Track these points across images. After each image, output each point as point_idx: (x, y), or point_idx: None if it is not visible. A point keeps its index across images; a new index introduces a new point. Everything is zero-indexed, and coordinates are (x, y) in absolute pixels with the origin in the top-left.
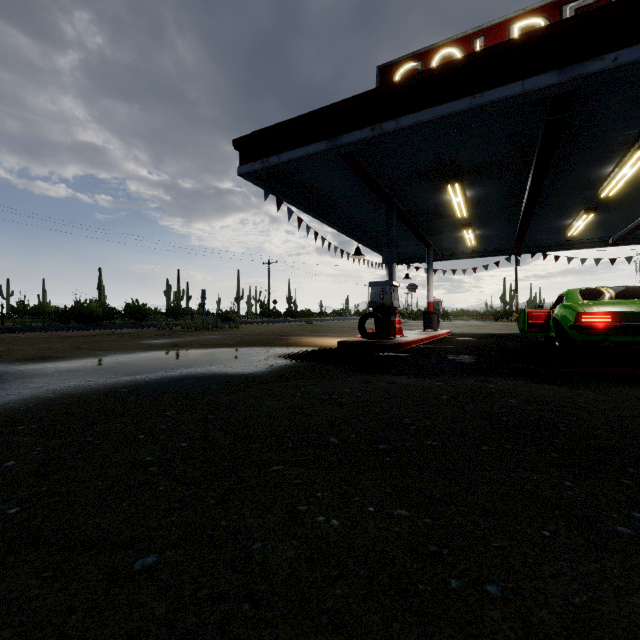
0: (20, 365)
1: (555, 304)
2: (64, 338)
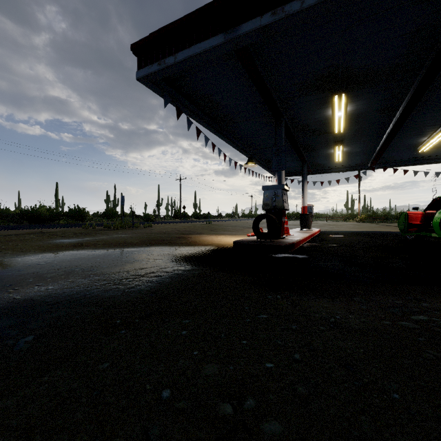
0: None
1: (429, 206)
2: None
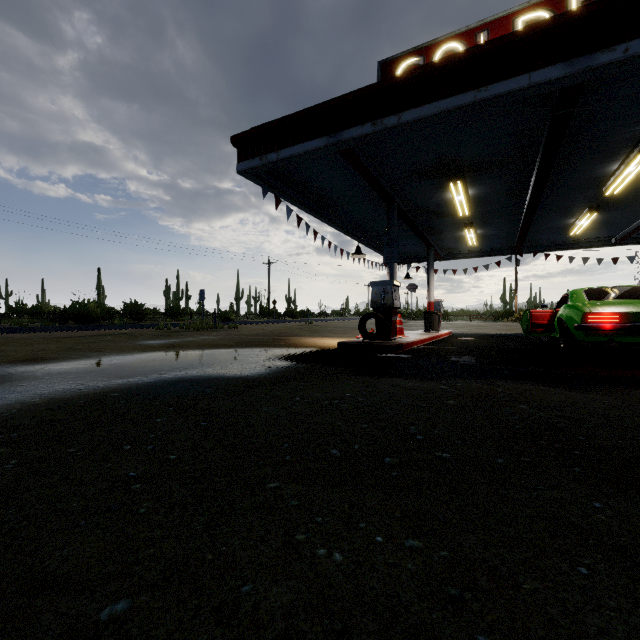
0: (10, 367)
1: (559, 304)
2: (59, 339)
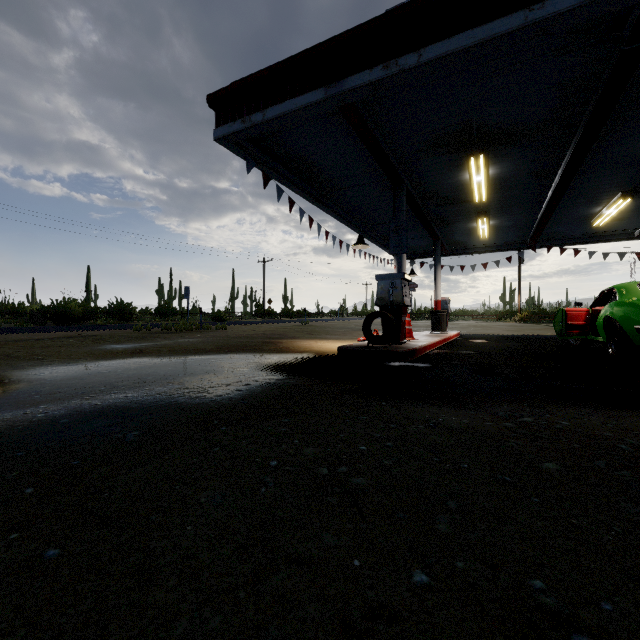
0: None
1: (596, 302)
2: (8, 342)
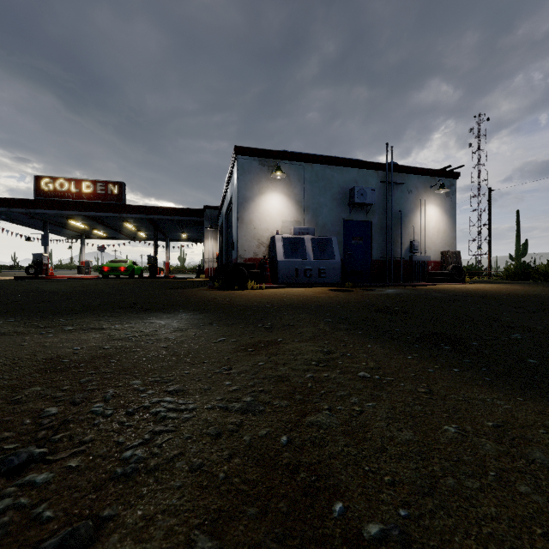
0: None
1: None
2: None
